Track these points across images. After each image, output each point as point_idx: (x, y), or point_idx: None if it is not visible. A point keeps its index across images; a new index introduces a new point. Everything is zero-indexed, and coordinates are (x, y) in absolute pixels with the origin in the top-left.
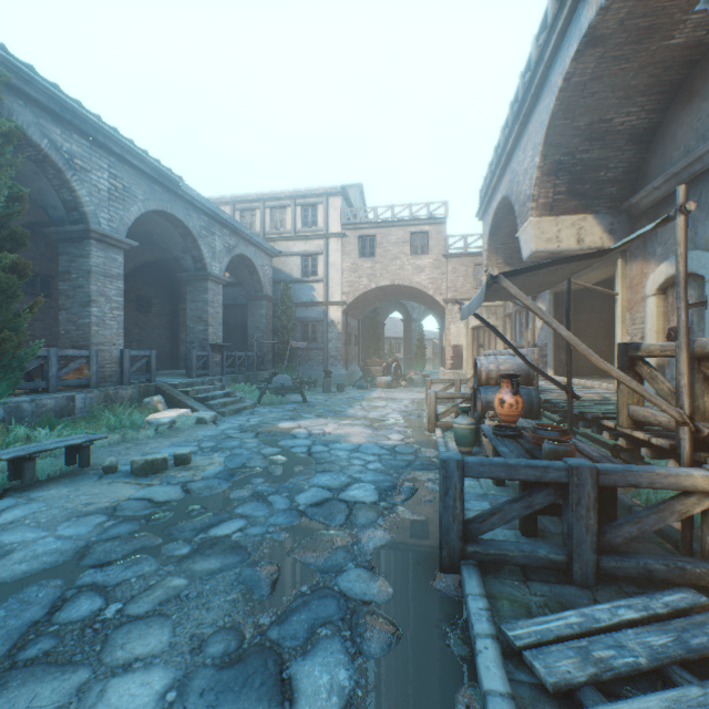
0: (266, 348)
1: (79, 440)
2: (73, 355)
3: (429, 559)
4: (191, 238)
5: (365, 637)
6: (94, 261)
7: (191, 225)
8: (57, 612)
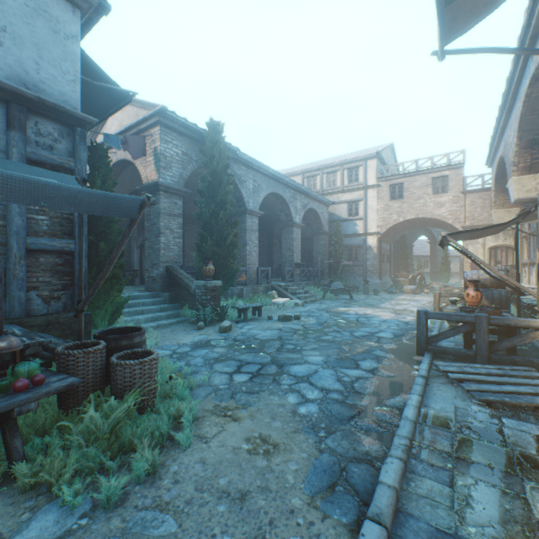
0: (324, 265)
1: (258, 305)
2: (241, 269)
3: (412, 353)
4: (285, 204)
5: (382, 361)
6: (247, 224)
7: (285, 197)
8: (283, 346)
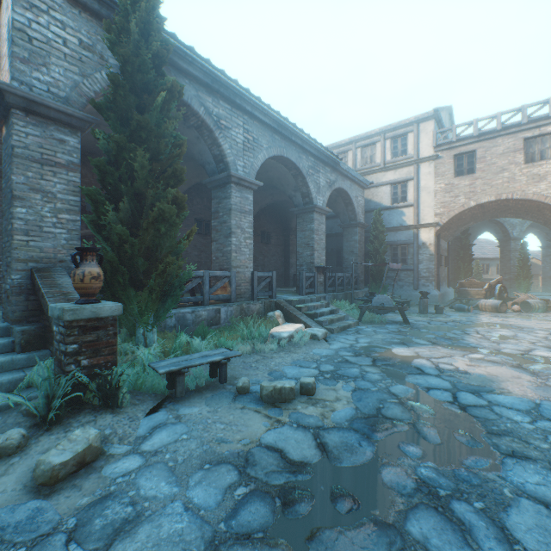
0: (359, 270)
1: (218, 357)
2: (219, 275)
3: None
4: (300, 177)
5: None
6: (233, 201)
7: (300, 166)
8: None
